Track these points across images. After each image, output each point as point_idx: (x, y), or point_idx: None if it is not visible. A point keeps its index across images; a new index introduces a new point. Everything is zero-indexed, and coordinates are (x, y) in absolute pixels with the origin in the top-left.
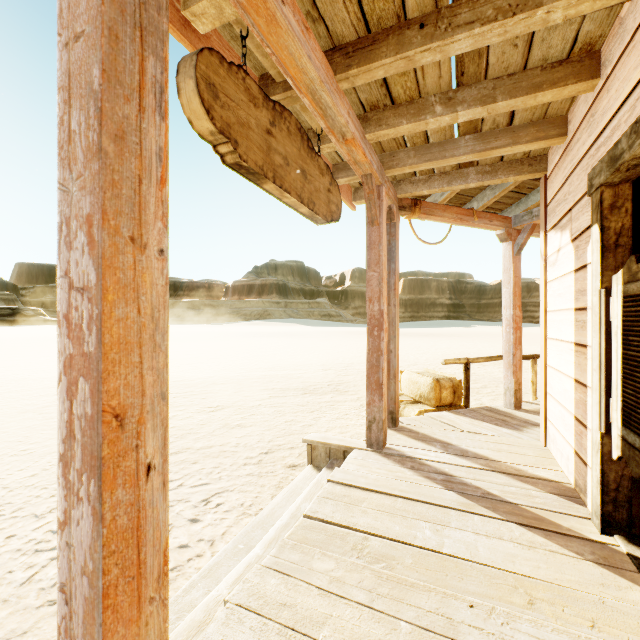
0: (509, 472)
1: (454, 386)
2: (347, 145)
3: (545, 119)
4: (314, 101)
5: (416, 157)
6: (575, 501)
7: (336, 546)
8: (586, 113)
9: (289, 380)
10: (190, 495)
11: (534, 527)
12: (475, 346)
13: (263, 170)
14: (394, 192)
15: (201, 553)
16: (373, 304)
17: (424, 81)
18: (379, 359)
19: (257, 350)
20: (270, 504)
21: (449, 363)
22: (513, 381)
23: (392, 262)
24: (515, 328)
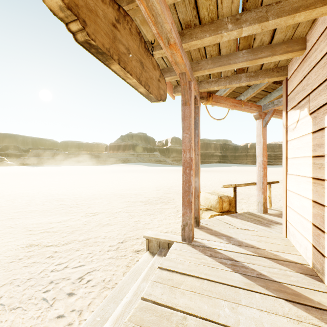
0: (270, 257)
1: (230, 200)
2: (170, 49)
3: (292, 39)
4: (148, 8)
5: (212, 64)
6: (316, 279)
7: (163, 326)
8: (324, 30)
9: (138, 196)
10: (71, 274)
11: (296, 302)
12: (234, 177)
13: (109, 52)
14: (197, 87)
15: (72, 322)
16: (186, 153)
17: (221, 5)
18: (189, 187)
19: (121, 179)
20: (121, 282)
21: (226, 187)
22: (262, 197)
23: (196, 129)
24: (263, 168)
